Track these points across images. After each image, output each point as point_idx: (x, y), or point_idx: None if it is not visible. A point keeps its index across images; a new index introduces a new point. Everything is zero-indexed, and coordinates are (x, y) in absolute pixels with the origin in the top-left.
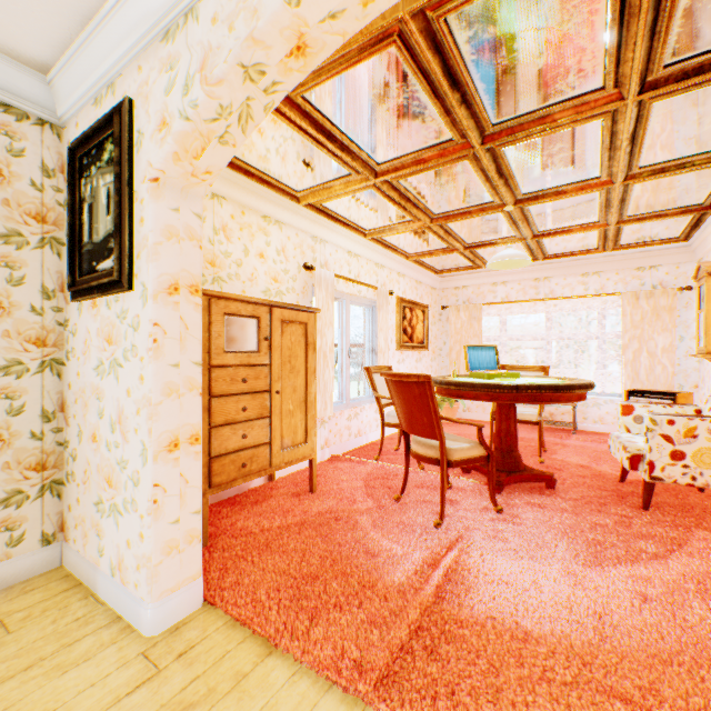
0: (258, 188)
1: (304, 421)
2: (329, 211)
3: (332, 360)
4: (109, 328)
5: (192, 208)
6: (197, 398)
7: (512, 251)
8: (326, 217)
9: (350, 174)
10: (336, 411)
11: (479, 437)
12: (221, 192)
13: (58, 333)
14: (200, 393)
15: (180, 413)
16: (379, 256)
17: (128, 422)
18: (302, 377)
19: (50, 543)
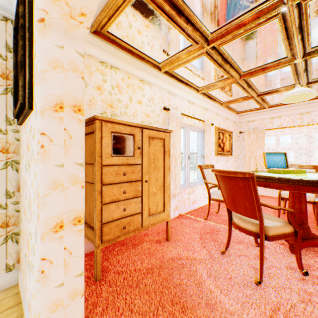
0: (137, 62)
1: (163, 198)
2: (178, 76)
3: (179, 161)
4: (28, 139)
5: (75, 47)
6: (79, 190)
7: (302, 88)
8: (176, 80)
9: (191, 45)
10: (181, 189)
11: (289, 218)
12: (116, 65)
13: (16, 145)
14: (82, 186)
15: (64, 202)
16: (205, 103)
17: (32, 206)
18: (161, 171)
19: (11, 270)
